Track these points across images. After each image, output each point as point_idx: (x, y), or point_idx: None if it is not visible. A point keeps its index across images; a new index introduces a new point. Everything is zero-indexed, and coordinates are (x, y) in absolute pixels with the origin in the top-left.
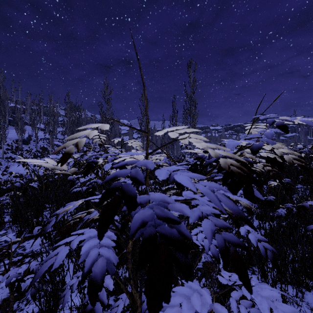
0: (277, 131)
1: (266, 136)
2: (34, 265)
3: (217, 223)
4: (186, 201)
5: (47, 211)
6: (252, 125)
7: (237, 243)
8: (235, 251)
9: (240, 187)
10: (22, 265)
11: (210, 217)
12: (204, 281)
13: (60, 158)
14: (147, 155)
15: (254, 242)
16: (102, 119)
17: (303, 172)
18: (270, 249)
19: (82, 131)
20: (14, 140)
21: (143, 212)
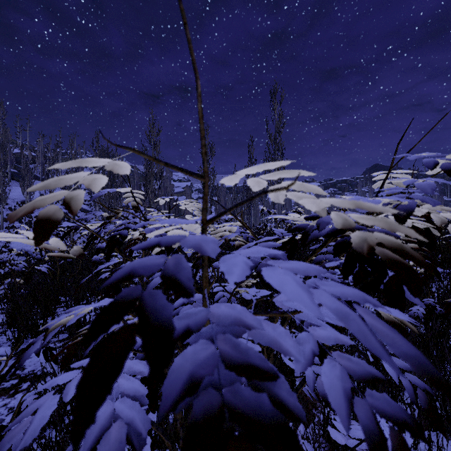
0: (440, 181)
1: (421, 189)
2: (30, 400)
3: (353, 370)
4: (283, 315)
5: (62, 307)
6: (388, 172)
7: (402, 419)
8: (401, 441)
9: (379, 283)
10: (16, 394)
11: (335, 355)
12: (302, 430)
13: (68, 228)
14: (205, 224)
15: (394, 375)
16: (147, 171)
17: (443, 249)
18: (421, 386)
19: (68, 175)
20: (20, 202)
21: (194, 350)
